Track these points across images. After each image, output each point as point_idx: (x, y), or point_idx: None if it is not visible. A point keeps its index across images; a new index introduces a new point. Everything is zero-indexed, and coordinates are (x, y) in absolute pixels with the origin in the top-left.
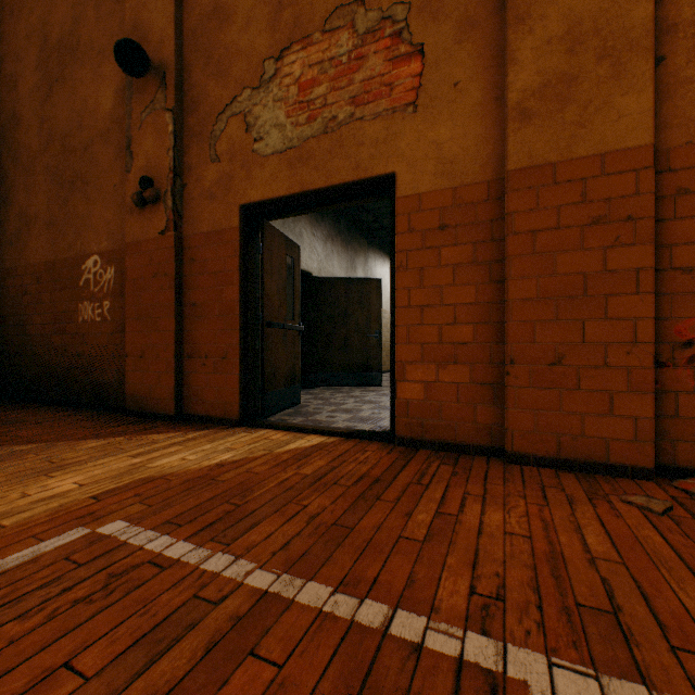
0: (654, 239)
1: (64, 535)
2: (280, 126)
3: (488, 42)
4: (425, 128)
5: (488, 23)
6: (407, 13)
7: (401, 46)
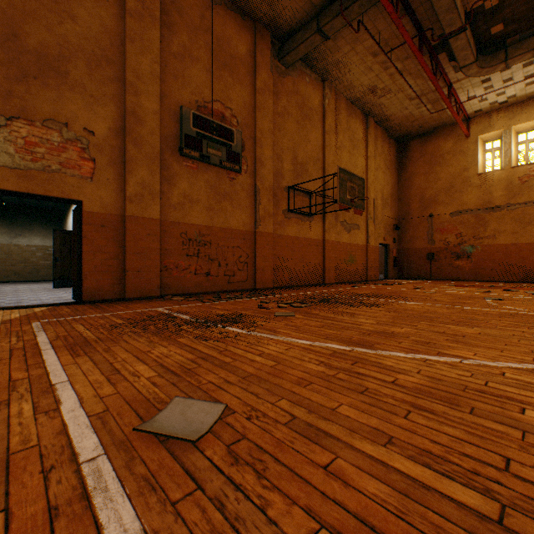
0: (160, 241)
1: (35, 323)
2: (11, 155)
3: (119, 171)
4: (96, 189)
5: (119, 165)
6: (89, 144)
7: (86, 154)
